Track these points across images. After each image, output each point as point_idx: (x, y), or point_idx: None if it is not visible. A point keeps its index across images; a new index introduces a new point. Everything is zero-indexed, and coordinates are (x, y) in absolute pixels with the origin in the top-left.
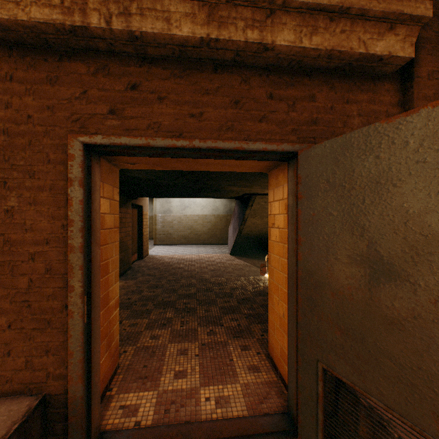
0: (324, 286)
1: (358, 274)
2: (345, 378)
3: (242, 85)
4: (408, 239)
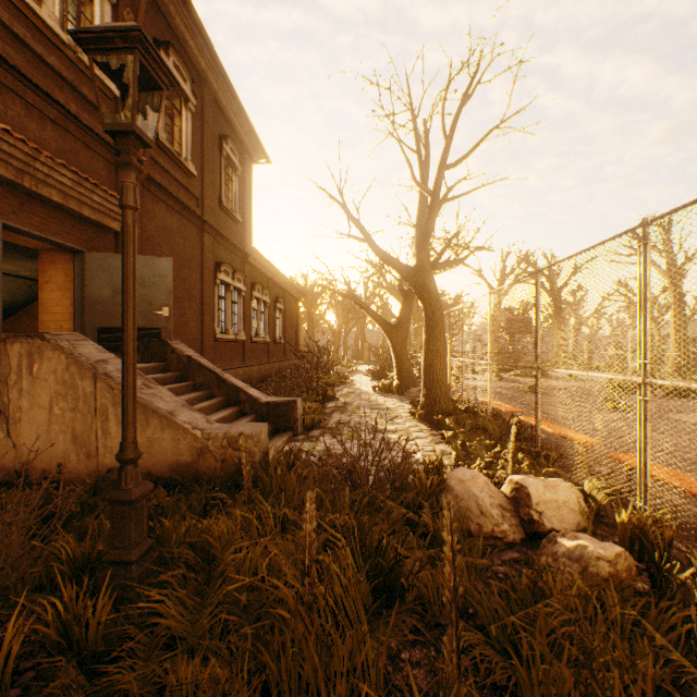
0: (99, 300)
1: (112, 294)
2: (107, 326)
3: (65, 218)
4: None
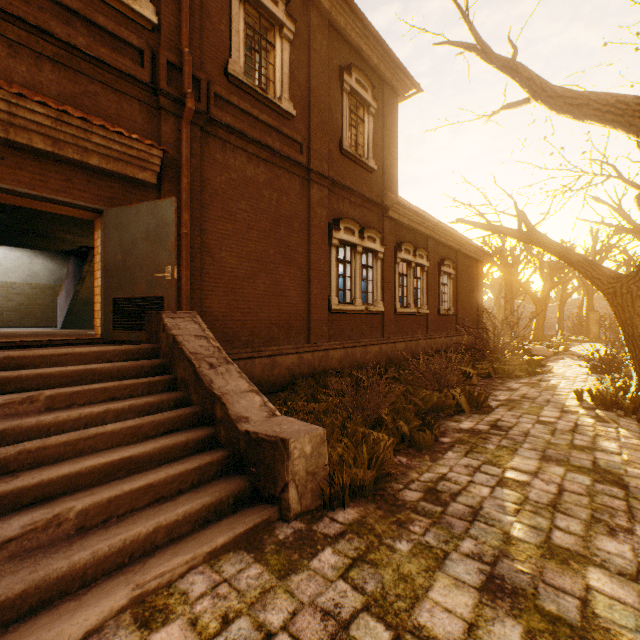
0: (113, 266)
1: (123, 257)
2: (119, 296)
3: (73, 173)
4: (133, 242)
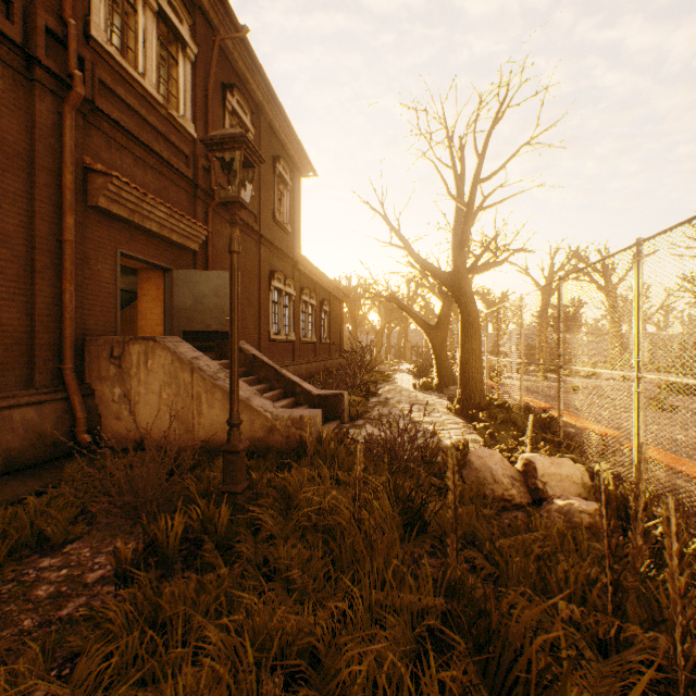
0: (183, 309)
1: (193, 303)
2: (190, 330)
3: (159, 244)
4: (203, 295)
